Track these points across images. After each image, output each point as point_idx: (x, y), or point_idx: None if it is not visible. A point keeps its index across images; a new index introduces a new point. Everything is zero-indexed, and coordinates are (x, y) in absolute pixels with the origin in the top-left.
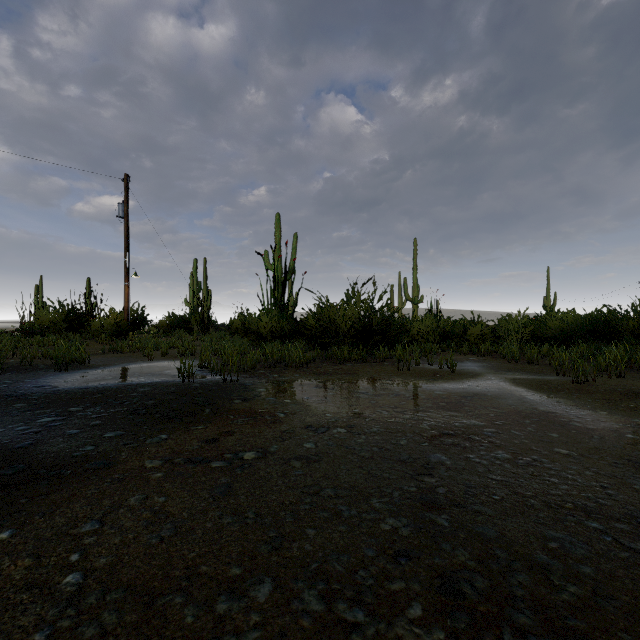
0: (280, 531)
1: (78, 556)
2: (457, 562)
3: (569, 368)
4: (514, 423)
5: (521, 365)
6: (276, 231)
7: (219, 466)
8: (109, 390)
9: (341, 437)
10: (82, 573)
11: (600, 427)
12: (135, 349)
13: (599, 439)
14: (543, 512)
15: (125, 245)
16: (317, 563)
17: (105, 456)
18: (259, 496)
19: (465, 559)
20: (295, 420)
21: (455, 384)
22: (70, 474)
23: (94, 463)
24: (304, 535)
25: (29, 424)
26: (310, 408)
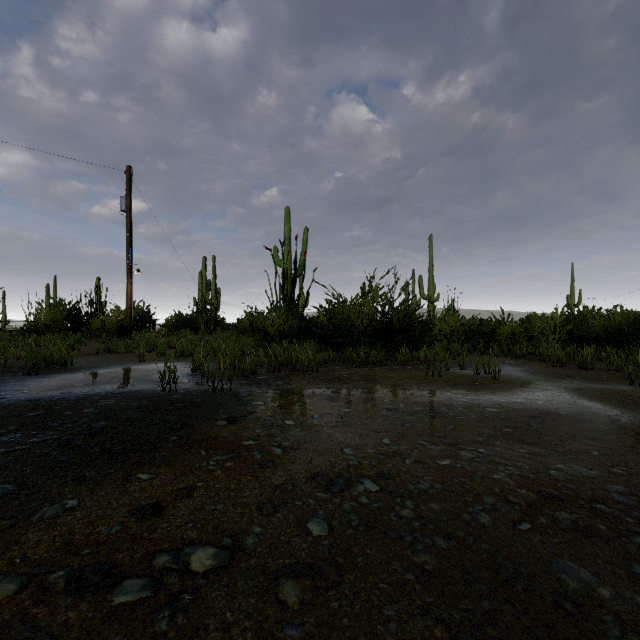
0: None
1: None
2: None
3: None
4: None
5: (571, 370)
6: (286, 225)
7: (128, 600)
8: (61, 403)
9: (372, 504)
10: None
11: None
12: (132, 349)
13: None
14: None
15: (128, 240)
16: None
17: None
18: None
19: None
20: (297, 461)
21: (506, 396)
22: None
23: None
24: None
25: None
26: (320, 436)
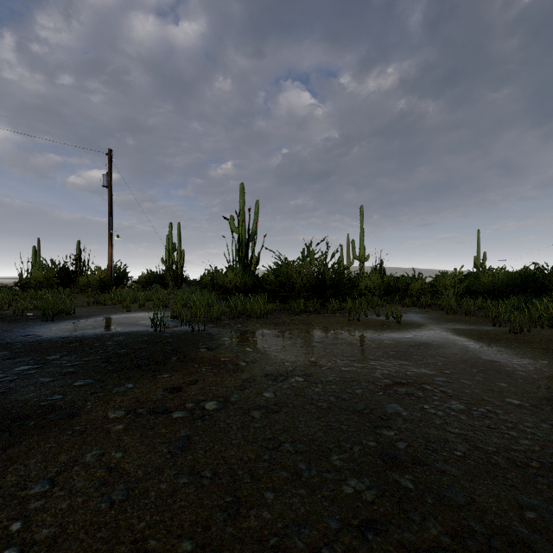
0: (237, 494)
1: (20, 525)
2: (429, 537)
3: (505, 319)
4: (462, 372)
5: (459, 316)
6: (240, 198)
7: (180, 417)
8: (87, 339)
9: (299, 386)
10: (19, 548)
11: (545, 376)
12: (116, 301)
13: (547, 389)
14: (510, 472)
15: (109, 211)
16: (276, 537)
17: (71, 406)
18: (217, 451)
19: (437, 532)
20: (255, 369)
21: (402, 334)
22: (33, 425)
23: (58, 414)
24: (262, 499)
25: (6, 372)
26: (270, 357)
